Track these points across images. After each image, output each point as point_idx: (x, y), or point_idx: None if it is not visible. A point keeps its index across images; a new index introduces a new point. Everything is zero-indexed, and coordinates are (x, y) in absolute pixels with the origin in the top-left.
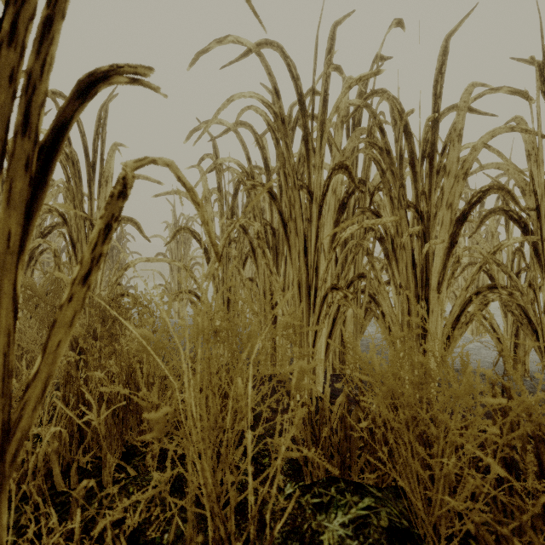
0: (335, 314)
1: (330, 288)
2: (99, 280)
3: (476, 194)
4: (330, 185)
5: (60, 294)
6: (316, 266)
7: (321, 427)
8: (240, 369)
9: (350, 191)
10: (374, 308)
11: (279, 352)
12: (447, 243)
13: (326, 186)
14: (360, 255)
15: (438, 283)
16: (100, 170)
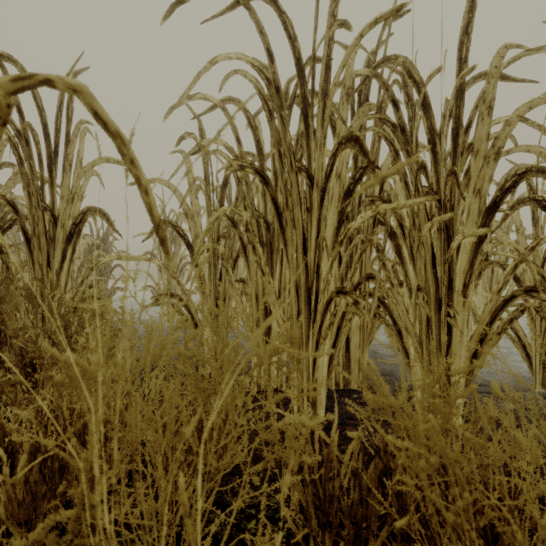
0: (339, 322)
1: (336, 291)
2: (63, 282)
3: (510, 178)
4: (334, 168)
5: (6, 298)
6: (317, 264)
7: (327, 484)
8: (211, 411)
9: (357, 176)
10: (383, 314)
11: (274, 364)
12: (475, 238)
13: (330, 166)
14: (368, 252)
15: (463, 286)
16: (65, 153)
